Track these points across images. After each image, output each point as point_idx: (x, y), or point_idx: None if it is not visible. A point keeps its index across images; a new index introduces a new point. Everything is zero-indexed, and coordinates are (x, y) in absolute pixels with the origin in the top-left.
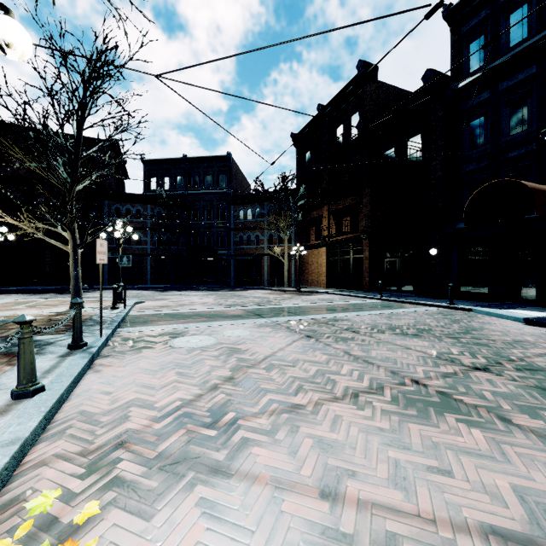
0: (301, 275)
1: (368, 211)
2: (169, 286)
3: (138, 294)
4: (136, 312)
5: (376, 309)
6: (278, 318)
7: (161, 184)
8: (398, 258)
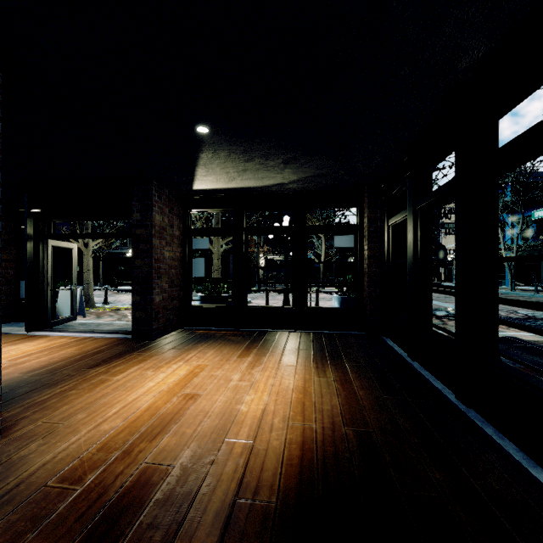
0: None
1: None
2: None
3: None
4: None
5: None
6: None
7: None
8: None
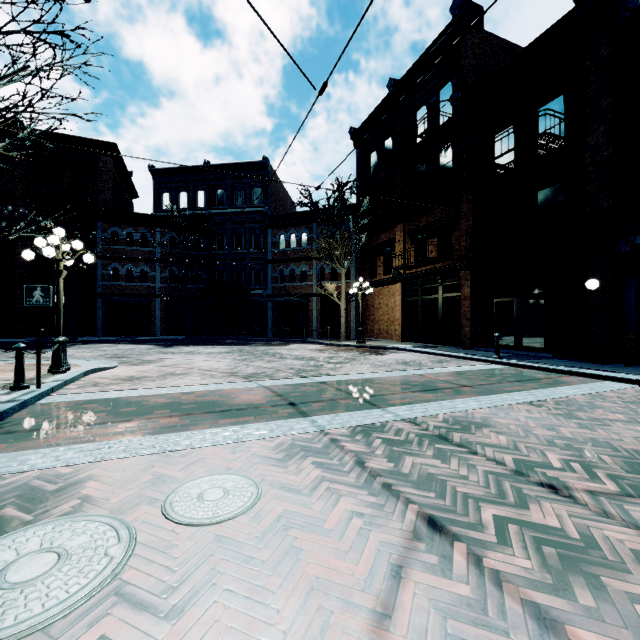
0: (364, 324)
1: (468, 226)
2: (183, 337)
3: (126, 351)
4: (61, 395)
5: (515, 387)
6: (334, 418)
7: (176, 202)
8: (517, 298)
